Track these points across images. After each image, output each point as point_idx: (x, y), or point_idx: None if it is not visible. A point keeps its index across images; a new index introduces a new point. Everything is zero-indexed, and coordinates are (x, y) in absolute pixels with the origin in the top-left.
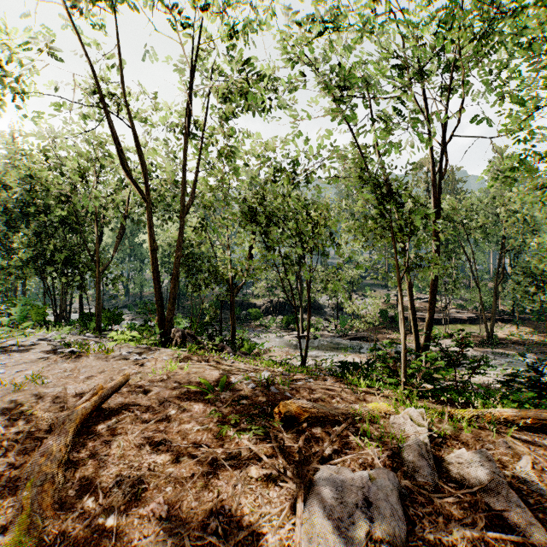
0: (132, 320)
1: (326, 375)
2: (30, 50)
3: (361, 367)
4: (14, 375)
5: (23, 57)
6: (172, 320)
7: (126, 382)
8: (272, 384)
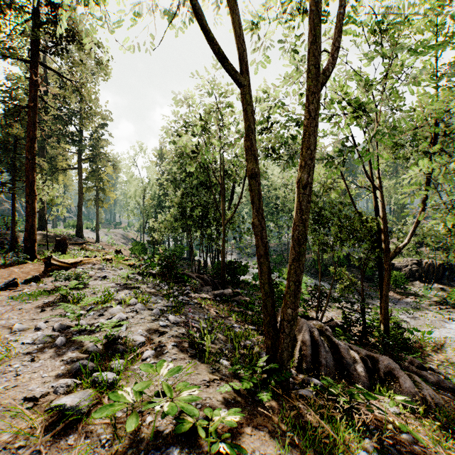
0: None
1: None
2: None
3: None
4: None
5: None
6: (292, 332)
7: None
8: None
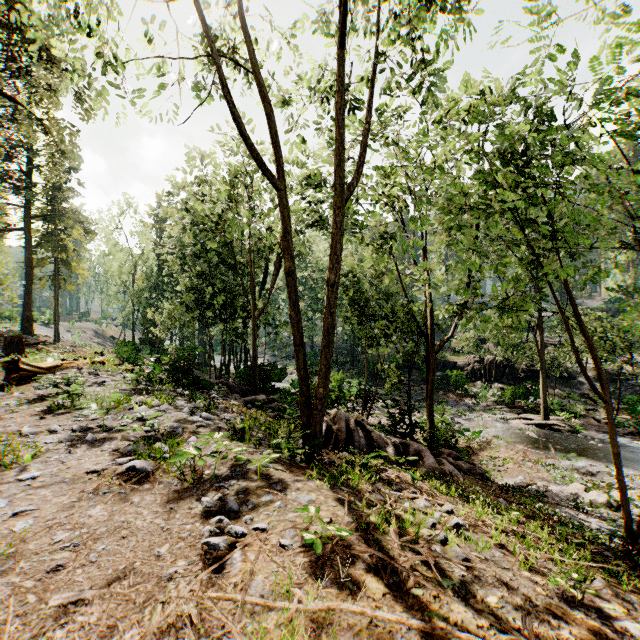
0: None
1: None
2: None
3: None
4: None
5: None
6: (323, 409)
7: None
8: None
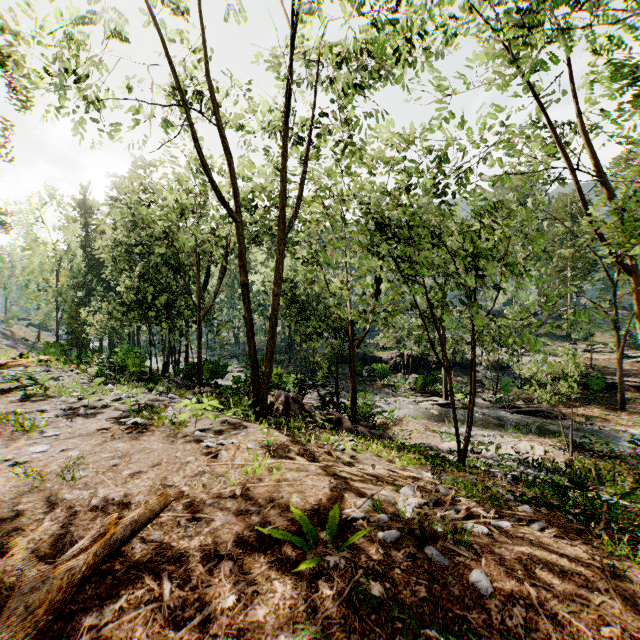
0: (241, 372)
1: (519, 499)
2: (87, 24)
3: (605, 502)
4: (52, 457)
5: (80, 35)
6: (269, 383)
7: (167, 505)
8: (430, 533)
